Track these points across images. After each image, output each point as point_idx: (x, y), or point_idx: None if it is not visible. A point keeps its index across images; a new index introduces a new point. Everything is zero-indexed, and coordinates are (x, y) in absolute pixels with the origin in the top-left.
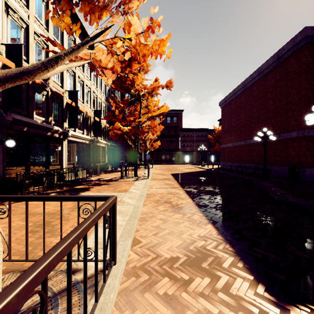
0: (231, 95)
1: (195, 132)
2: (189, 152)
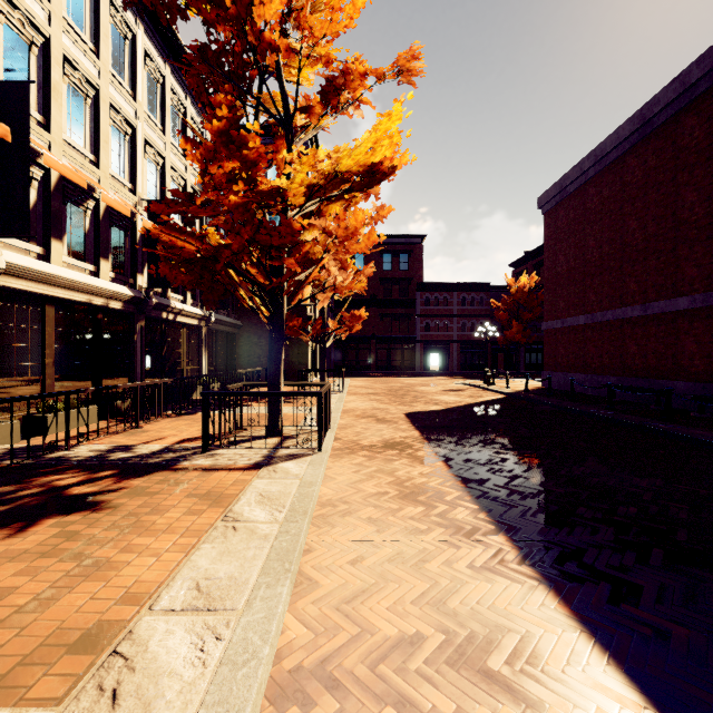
0: (586, 168)
1: (456, 292)
2: (441, 345)
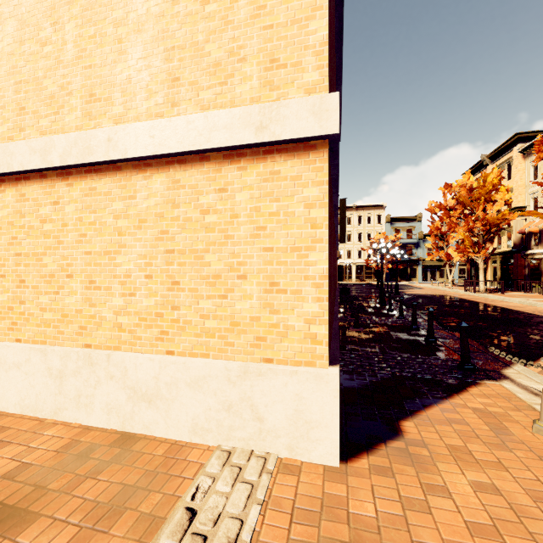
0: None
1: None
2: None
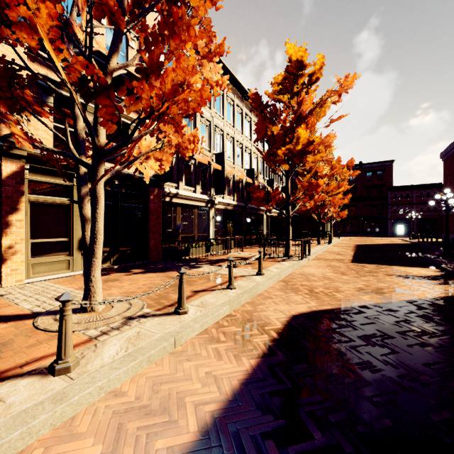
0: (452, 148)
1: (415, 190)
2: (404, 221)
